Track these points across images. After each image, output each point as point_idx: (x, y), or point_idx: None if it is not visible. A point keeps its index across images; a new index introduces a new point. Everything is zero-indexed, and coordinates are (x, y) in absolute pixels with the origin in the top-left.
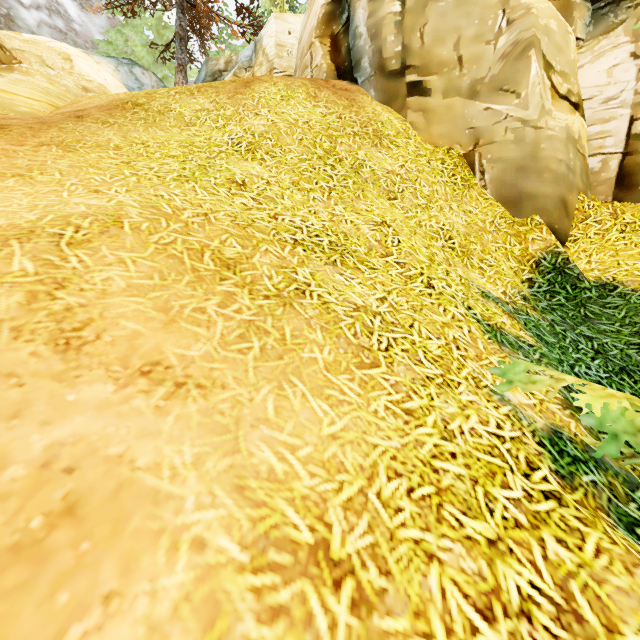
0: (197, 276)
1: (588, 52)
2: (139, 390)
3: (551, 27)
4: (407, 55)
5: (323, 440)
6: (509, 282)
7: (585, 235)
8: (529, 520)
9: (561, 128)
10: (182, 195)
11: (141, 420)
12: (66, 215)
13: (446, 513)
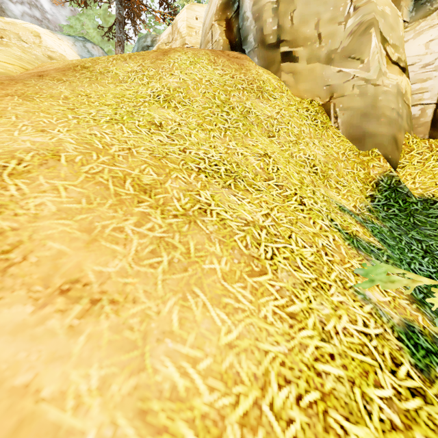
0: (119, 200)
1: (411, 31)
2: (56, 310)
3: (386, 12)
4: (281, 32)
5: (221, 350)
6: (358, 198)
7: (410, 163)
8: (402, 420)
9: (393, 85)
10: (111, 134)
11: (53, 342)
12: (12, 150)
13: (331, 420)
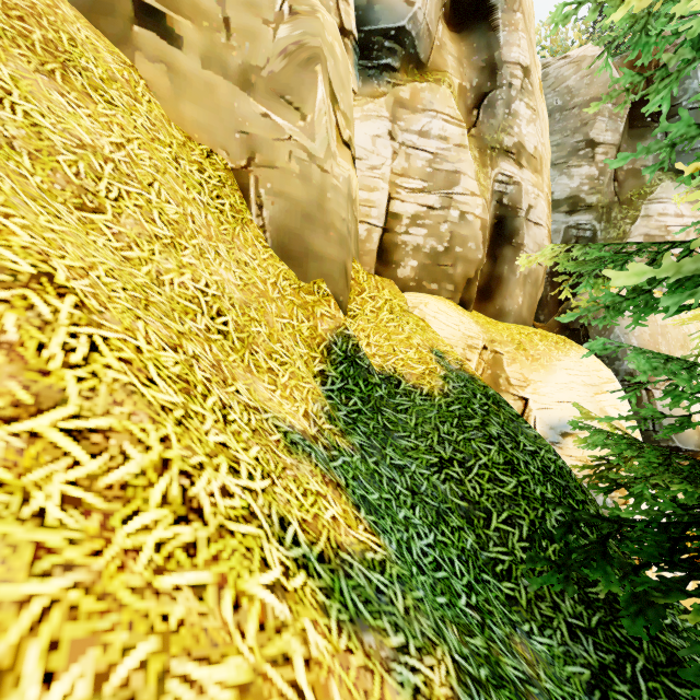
0: None
1: (359, 108)
2: None
3: (336, 51)
4: None
5: None
6: (309, 391)
7: (363, 311)
8: None
9: (344, 181)
10: None
11: None
12: None
13: None
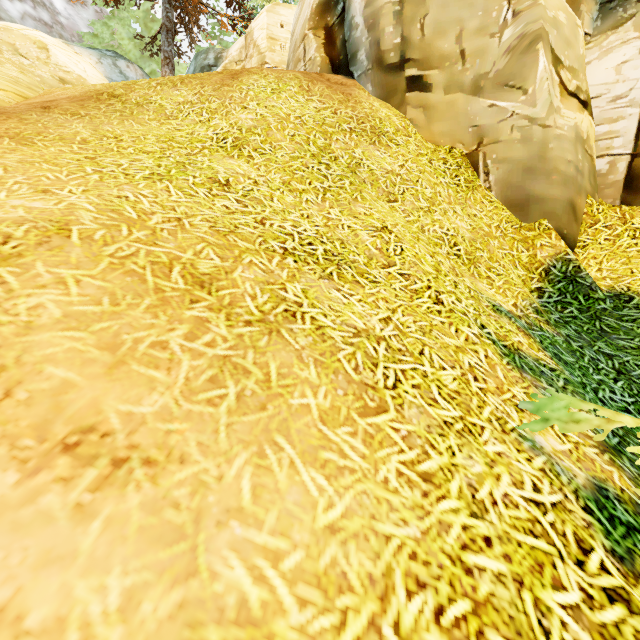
0: (161, 298)
1: (596, 48)
2: (55, 478)
3: (560, 19)
4: (406, 47)
5: (318, 537)
6: (519, 293)
7: (595, 241)
8: None
9: (570, 127)
10: (152, 196)
11: (49, 533)
12: None
13: None
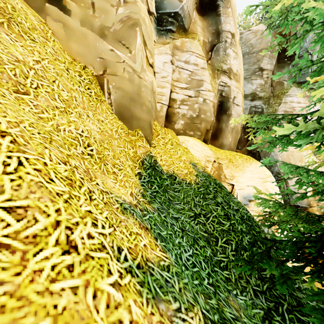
0: None
1: (157, 49)
2: None
3: (146, 21)
4: None
5: None
6: (133, 183)
7: (159, 144)
8: None
9: (150, 83)
10: None
11: None
12: None
13: None
